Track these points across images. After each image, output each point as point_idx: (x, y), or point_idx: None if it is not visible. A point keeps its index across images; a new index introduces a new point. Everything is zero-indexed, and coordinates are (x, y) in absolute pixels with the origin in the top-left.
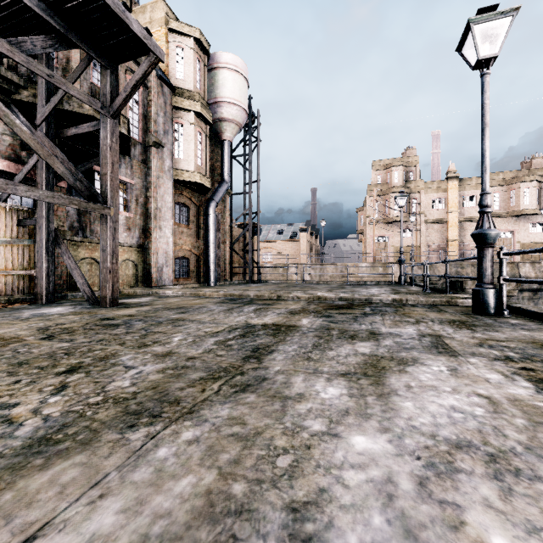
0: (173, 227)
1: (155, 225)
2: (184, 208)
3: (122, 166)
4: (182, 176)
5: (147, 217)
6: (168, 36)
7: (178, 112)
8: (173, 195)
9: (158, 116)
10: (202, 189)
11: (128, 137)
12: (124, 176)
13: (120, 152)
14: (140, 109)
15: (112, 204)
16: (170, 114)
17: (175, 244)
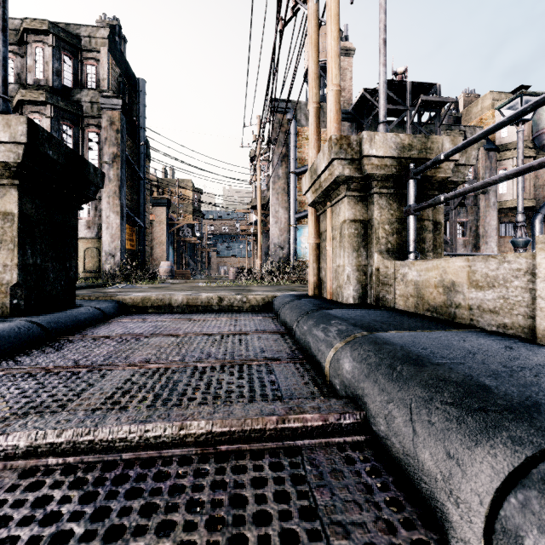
0: (498, 240)
1: (482, 241)
2: (510, 224)
3: (461, 213)
4: (505, 204)
5: (477, 238)
6: (494, 113)
7: (502, 162)
8: (498, 218)
9: (484, 174)
10: (526, 208)
11: (463, 202)
12: (462, 218)
13: (459, 206)
14: (472, 175)
15: (454, 243)
16: (495, 167)
17: (500, 252)
